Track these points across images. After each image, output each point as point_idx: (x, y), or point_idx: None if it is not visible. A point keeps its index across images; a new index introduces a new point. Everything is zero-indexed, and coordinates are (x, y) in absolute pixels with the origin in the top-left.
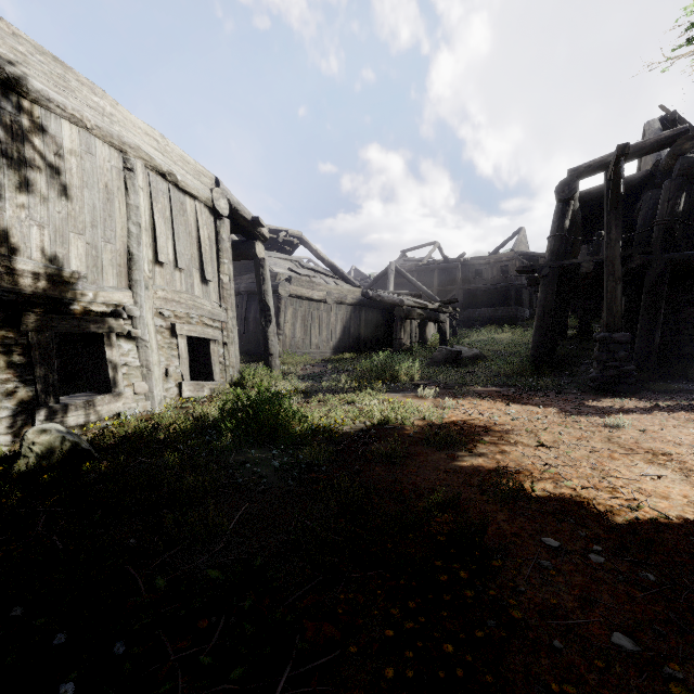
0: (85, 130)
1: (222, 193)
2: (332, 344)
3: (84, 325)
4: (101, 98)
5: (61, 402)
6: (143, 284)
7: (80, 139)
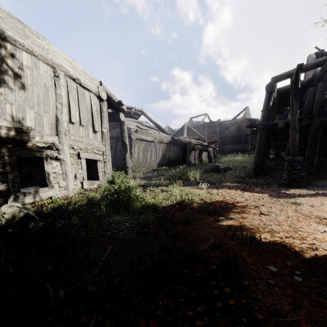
0: (34, 56)
1: (103, 89)
2: (157, 162)
3: (33, 153)
4: (42, 41)
5: (21, 192)
6: (63, 133)
7: (32, 61)
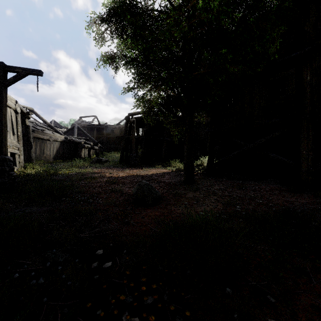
0: None
1: (18, 105)
2: (52, 156)
3: None
4: None
5: None
6: None
7: None
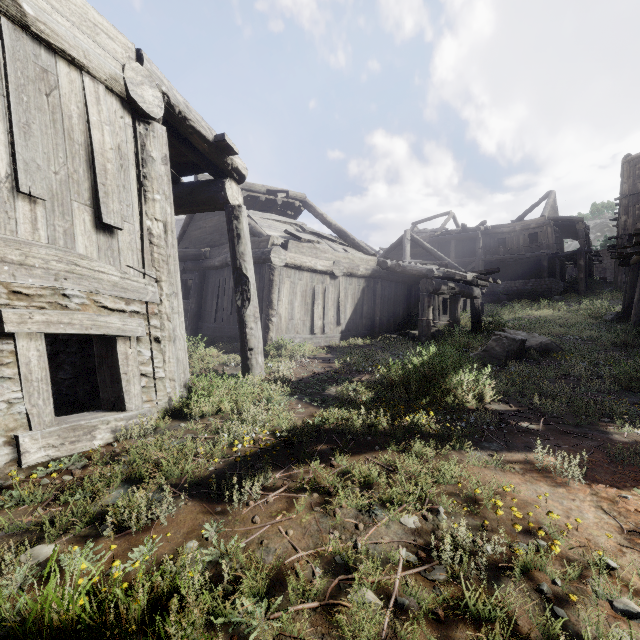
0: None
1: (149, 77)
2: (340, 326)
3: None
4: None
5: None
6: None
7: None
